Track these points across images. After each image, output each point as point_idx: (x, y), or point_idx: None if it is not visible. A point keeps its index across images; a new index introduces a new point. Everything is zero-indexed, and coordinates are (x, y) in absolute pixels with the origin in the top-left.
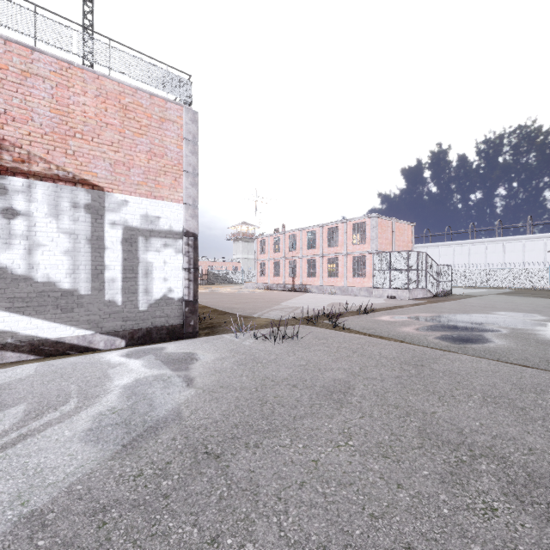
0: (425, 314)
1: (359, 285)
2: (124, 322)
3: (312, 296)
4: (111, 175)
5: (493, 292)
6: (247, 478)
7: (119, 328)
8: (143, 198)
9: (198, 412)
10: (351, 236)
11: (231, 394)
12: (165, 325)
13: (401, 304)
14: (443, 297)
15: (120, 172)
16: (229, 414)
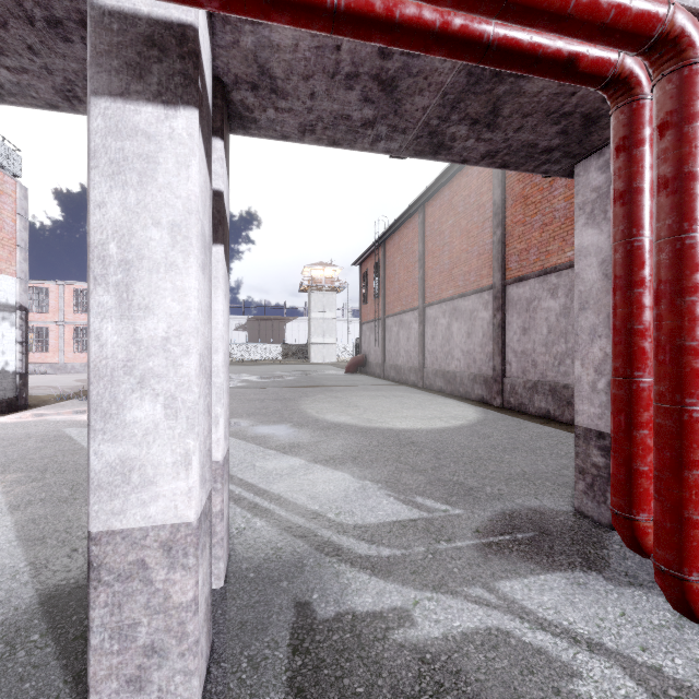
0: None
1: (85, 361)
2: None
3: None
4: None
5: None
6: None
7: None
8: None
9: None
10: (73, 303)
11: None
12: (3, 398)
13: None
14: None
15: None
16: None
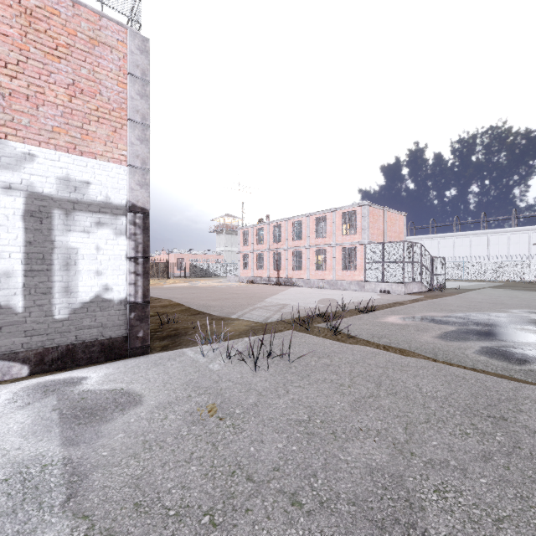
0: (435, 313)
1: (349, 279)
2: (27, 338)
3: (299, 291)
4: (3, 113)
5: (485, 285)
6: None
7: (19, 348)
8: (60, 153)
9: None
10: (341, 226)
11: None
12: (98, 338)
13: (400, 300)
14: (438, 292)
15: (21, 109)
16: None
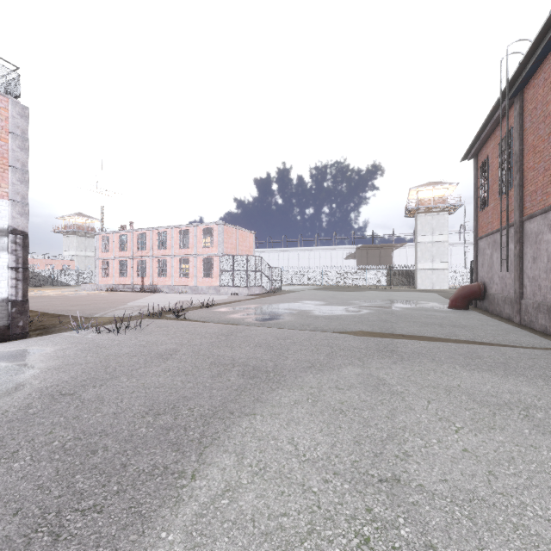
0: (253, 305)
1: (208, 284)
2: None
3: (162, 296)
4: None
5: (310, 288)
6: (96, 397)
7: None
8: None
9: (47, 380)
10: (201, 240)
11: (77, 367)
12: None
13: (240, 299)
14: (274, 293)
15: None
16: (77, 377)
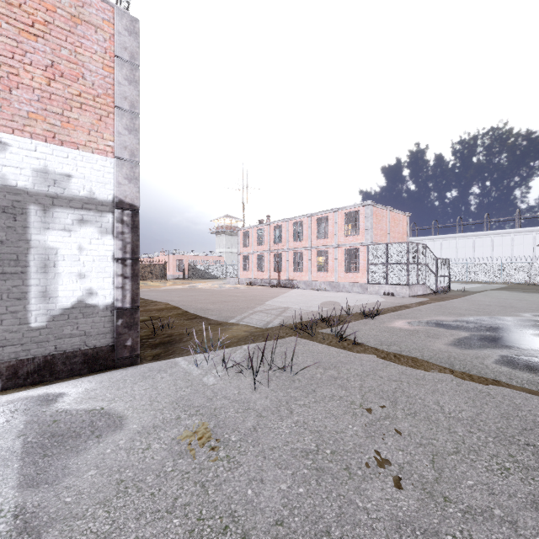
0: (444, 317)
1: (352, 281)
2: None
3: (300, 293)
4: None
5: (490, 287)
6: None
7: None
8: (37, 142)
9: None
10: (343, 227)
11: None
12: (81, 348)
13: (405, 303)
14: (443, 294)
15: None
16: None
